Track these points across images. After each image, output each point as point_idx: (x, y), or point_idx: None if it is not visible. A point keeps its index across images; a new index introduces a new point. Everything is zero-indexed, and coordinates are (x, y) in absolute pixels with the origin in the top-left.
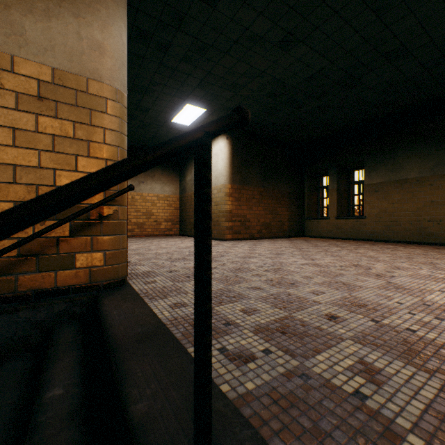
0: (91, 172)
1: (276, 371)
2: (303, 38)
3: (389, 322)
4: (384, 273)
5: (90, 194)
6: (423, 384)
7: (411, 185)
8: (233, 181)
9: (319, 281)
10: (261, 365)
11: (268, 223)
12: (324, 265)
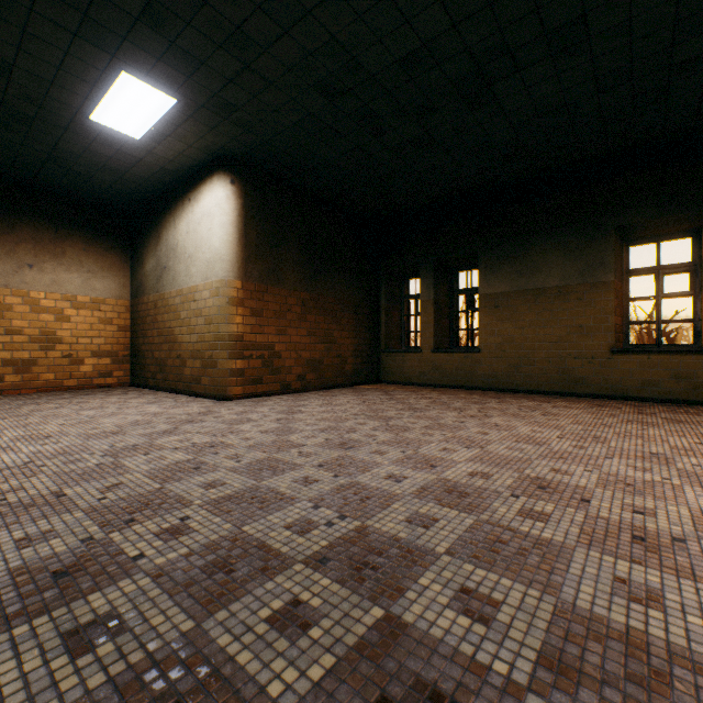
0: None
1: None
2: None
3: None
4: (638, 522)
5: None
6: None
7: (550, 299)
8: (246, 275)
9: (538, 642)
10: None
11: (317, 360)
12: (471, 490)
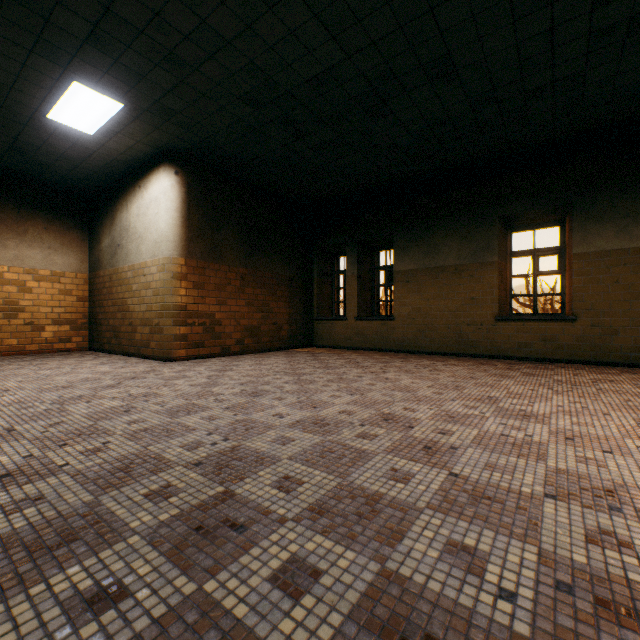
0: None
1: None
2: None
3: None
4: (436, 439)
5: None
6: None
7: (449, 276)
8: (189, 253)
9: (314, 500)
10: None
11: (255, 327)
12: (333, 422)
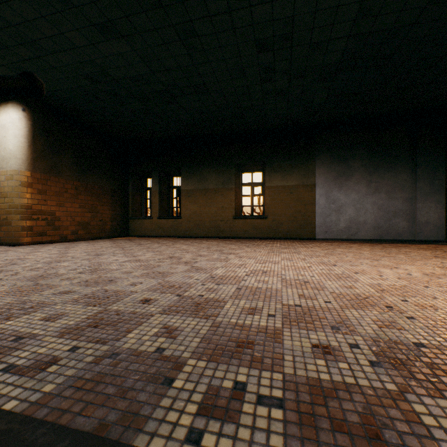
0: None
1: (84, 362)
2: (125, 35)
3: (189, 293)
4: (191, 260)
5: None
6: (203, 327)
7: (211, 194)
8: (34, 168)
9: (139, 274)
10: (66, 364)
11: (86, 222)
12: (145, 260)
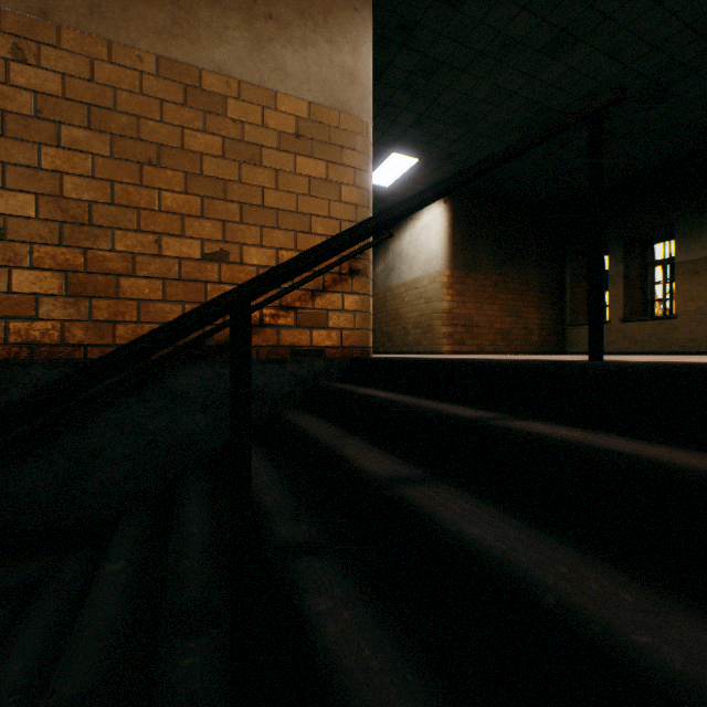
0: (342, 220)
1: None
2: (583, 35)
3: None
4: None
5: (543, 141)
6: None
7: None
8: (453, 266)
9: None
10: None
11: (506, 331)
12: None
